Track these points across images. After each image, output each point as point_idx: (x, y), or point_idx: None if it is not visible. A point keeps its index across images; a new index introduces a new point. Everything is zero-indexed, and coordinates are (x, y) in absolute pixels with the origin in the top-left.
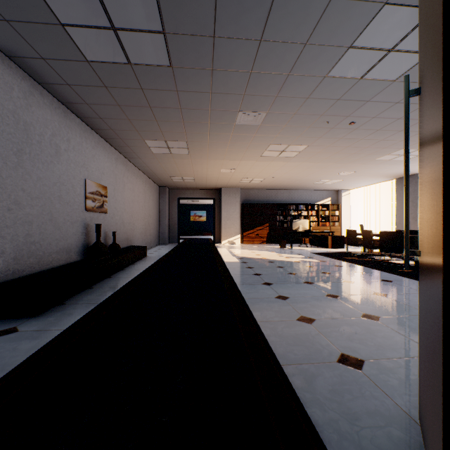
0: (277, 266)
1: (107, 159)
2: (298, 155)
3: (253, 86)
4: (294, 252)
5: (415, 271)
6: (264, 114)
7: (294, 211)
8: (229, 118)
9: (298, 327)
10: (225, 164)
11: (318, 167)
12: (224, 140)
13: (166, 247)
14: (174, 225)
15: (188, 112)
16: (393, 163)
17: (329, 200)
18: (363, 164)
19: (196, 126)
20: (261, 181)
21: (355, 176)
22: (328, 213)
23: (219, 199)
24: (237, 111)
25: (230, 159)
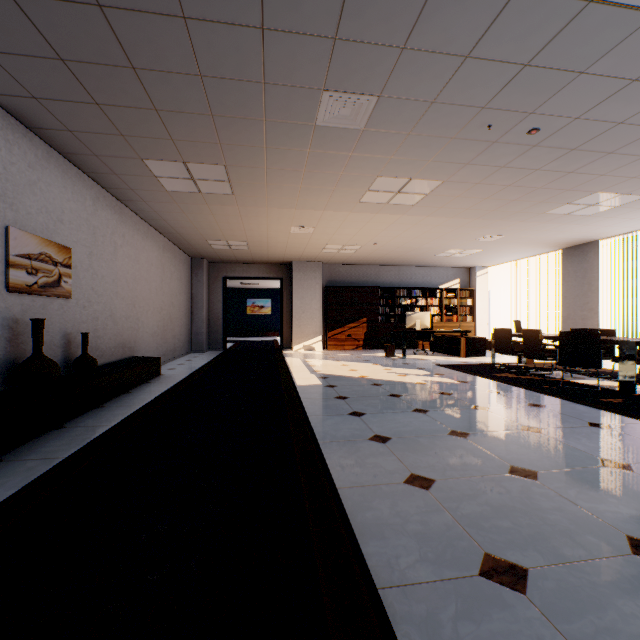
0: (389, 394)
1: (71, 196)
2: (422, 202)
3: (356, 13)
4: (411, 365)
5: (630, 400)
6: (373, 102)
7: (406, 299)
8: (304, 109)
9: (497, 613)
10: (298, 216)
11: (449, 226)
12: (295, 164)
13: (202, 357)
14: (216, 320)
15: (219, 89)
16: (569, 221)
17: (457, 283)
18: (522, 222)
19: (239, 129)
20: (356, 250)
21: (503, 243)
22: (456, 302)
23: (289, 279)
24: (319, 89)
25: (306, 207)
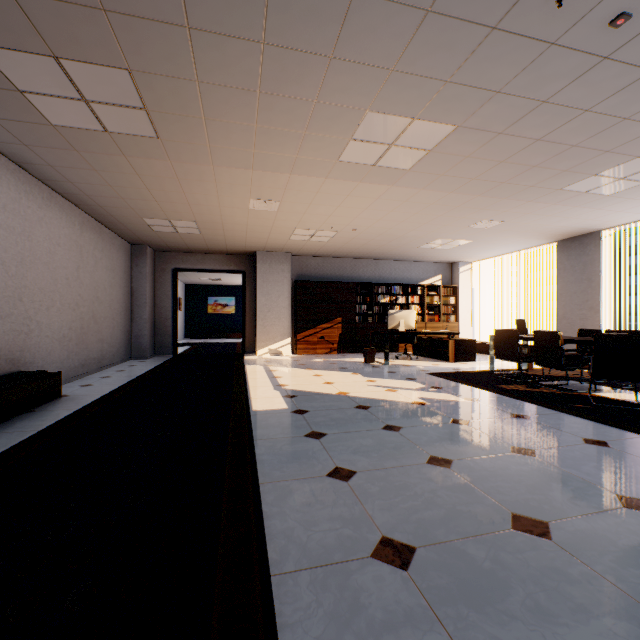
0: (384, 426)
1: None
2: (420, 164)
3: None
4: (398, 374)
5: None
6: None
7: (385, 296)
8: None
9: None
10: (256, 183)
11: (445, 206)
12: (244, 76)
13: (140, 366)
14: (164, 320)
15: None
16: (583, 202)
17: (439, 279)
18: (529, 203)
19: None
20: (330, 237)
21: (498, 232)
22: (439, 300)
23: (252, 273)
24: None
25: (266, 166)
